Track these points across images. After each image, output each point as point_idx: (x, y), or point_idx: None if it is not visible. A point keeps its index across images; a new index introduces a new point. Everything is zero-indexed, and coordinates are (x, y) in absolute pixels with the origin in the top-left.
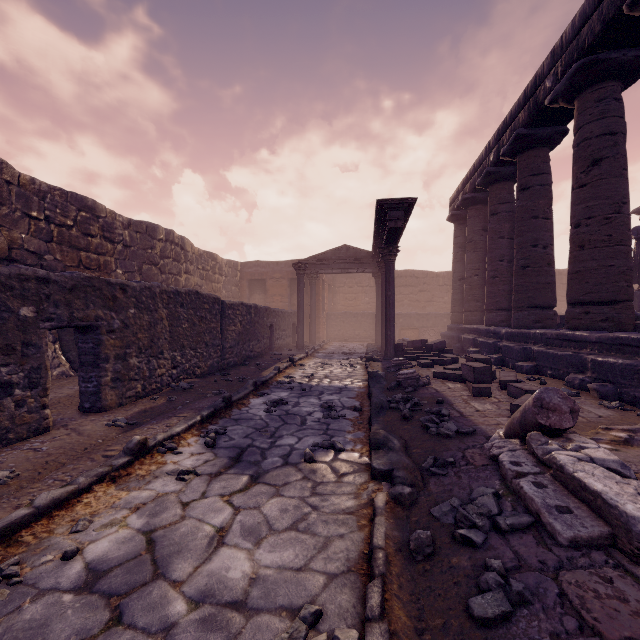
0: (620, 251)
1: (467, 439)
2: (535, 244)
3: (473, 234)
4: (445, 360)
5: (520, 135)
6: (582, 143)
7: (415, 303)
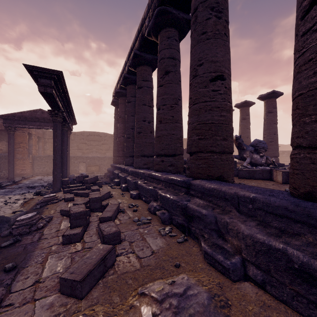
0: (177, 126)
1: None
2: (144, 120)
3: (121, 113)
4: (86, 193)
5: (136, 54)
6: (161, 60)
7: (100, 150)
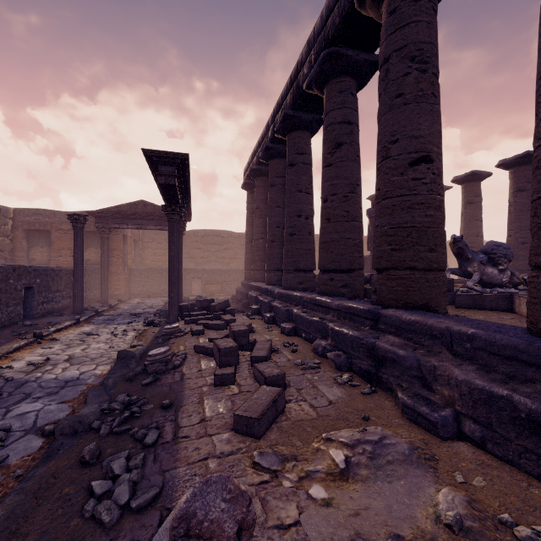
0: (355, 226)
1: (127, 532)
2: (300, 215)
3: (259, 202)
4: (219, 324)
5: (287, 115)
6: (329, 127)
7: (221, 259)
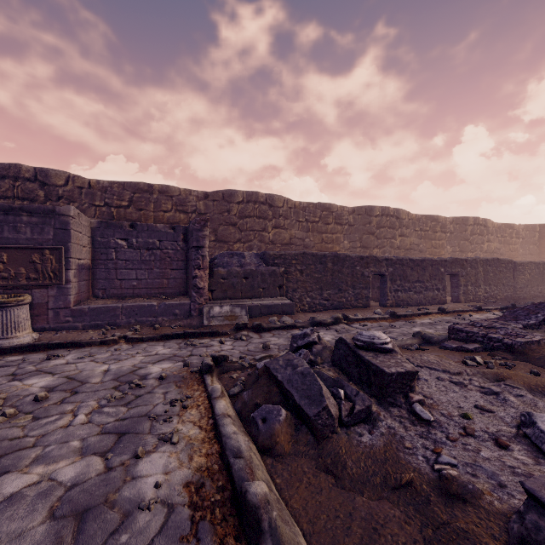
0: None
1: None
2: None
3: None
4: None
5: None
6: None
7: None
